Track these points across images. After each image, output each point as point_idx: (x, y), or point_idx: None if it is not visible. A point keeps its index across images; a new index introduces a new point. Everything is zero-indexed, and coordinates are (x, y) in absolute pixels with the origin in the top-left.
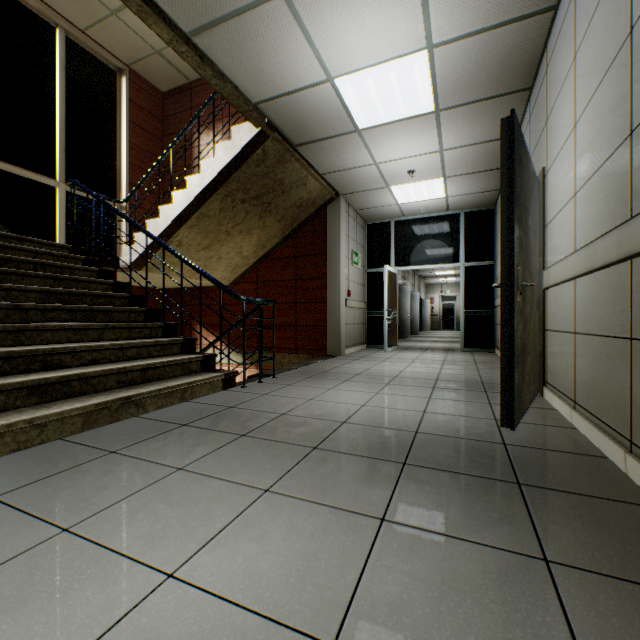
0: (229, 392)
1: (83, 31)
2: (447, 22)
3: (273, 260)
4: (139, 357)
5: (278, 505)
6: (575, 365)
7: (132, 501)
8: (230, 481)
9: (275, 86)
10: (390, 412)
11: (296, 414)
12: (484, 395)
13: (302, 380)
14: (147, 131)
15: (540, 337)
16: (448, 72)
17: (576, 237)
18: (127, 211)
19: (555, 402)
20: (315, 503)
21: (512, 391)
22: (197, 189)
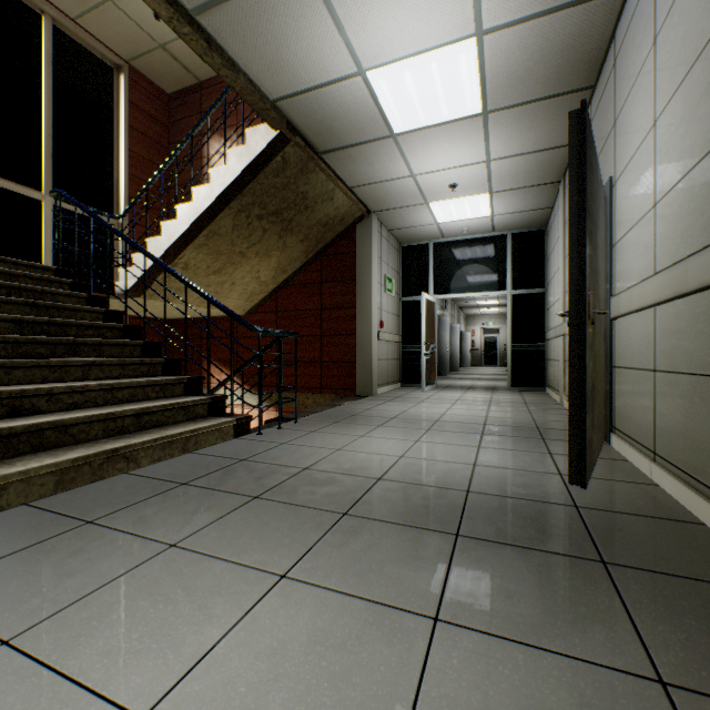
0: (242, 441)
1: (74, 20)
2: (500, 2)
3: (295, 286)
4: (133, 399)
5: (298, 599)
6: (655, 409)
7: (104, 595)
8: (236, 563)
9: (297, 79)
10: (434, 465)
11: (321, 468)
12: (542, 443)
13: (328, 425)
14: (150, 138)
15: (606, 375)
16: (499, 65)
17: (656, 256)
18: (126, 229)
19: (627, 452)
20: (346, 595)
21: (583, 441)
22: (205, 202)
